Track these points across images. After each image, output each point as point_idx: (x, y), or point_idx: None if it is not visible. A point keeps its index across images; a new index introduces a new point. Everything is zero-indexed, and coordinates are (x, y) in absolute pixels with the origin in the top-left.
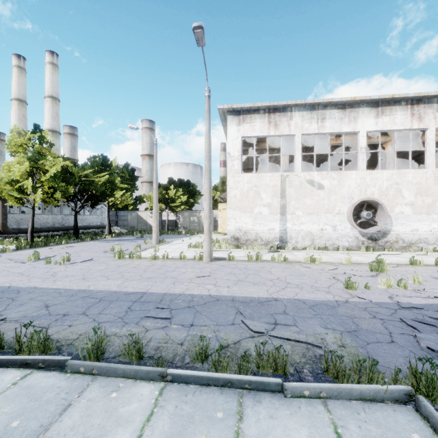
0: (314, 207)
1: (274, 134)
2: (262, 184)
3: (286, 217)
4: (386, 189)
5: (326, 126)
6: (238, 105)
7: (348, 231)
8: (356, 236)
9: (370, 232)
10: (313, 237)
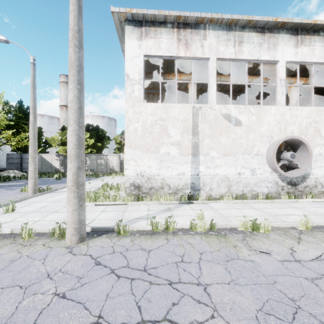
0: (231, 146)
1: (185, 55)
2: (170, 117)
3: (199, 158)
4: (305, 127)
5: (244, 52)
6: (139, 10)
7: (267, 175)
8: (276, 181)
9: (294, 176)
10: (230, 182)
